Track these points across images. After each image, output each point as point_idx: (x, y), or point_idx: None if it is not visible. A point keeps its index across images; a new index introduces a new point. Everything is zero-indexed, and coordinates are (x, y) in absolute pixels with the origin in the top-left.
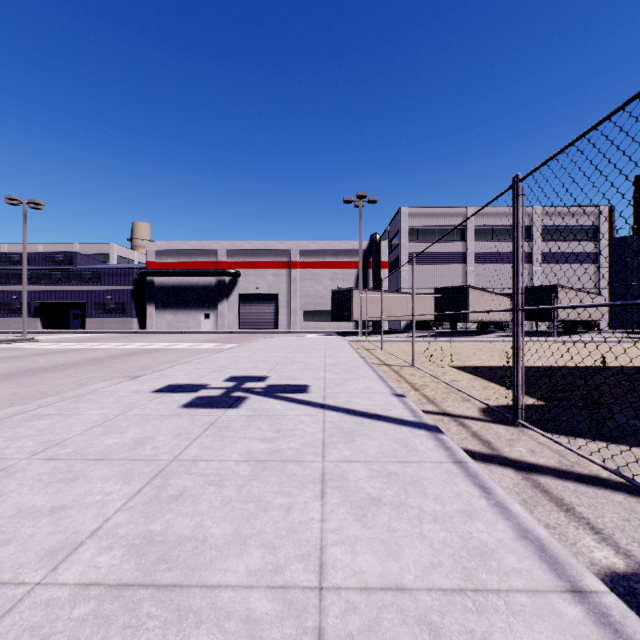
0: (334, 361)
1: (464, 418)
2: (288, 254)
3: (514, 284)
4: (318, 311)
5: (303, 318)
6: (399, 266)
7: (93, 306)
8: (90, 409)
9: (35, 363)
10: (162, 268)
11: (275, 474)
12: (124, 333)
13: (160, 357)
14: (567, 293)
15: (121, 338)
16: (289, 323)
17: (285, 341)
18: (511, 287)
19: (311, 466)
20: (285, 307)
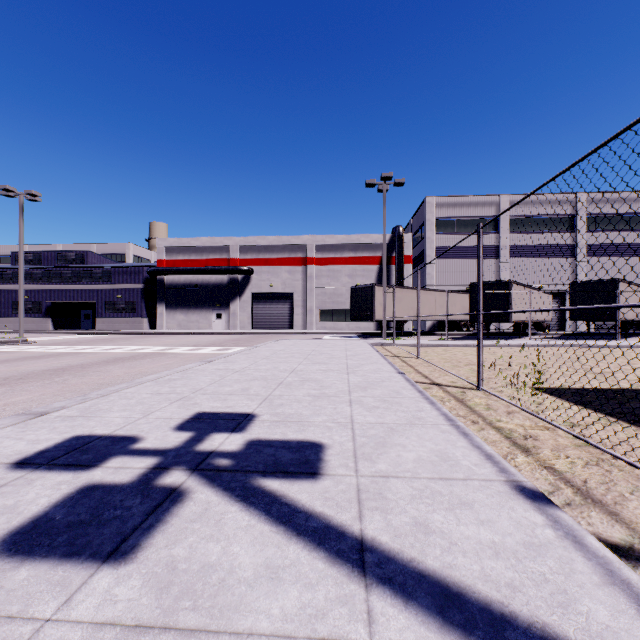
0: (361, 379)
1: None
2: (304, 249)
3: None
4: (336, 310)
5: (320, 318)
6: (424, 261)
7: (103, 306)
8: None
9: None
10: (173, 266)
11: None
12: (131, 334)
13: (140, 366)
14: (628, 288)
15: (122, 340)
16: (305, 323)
17: (298, 345)
18: (551, 283)
19: None
20: (300, 306)
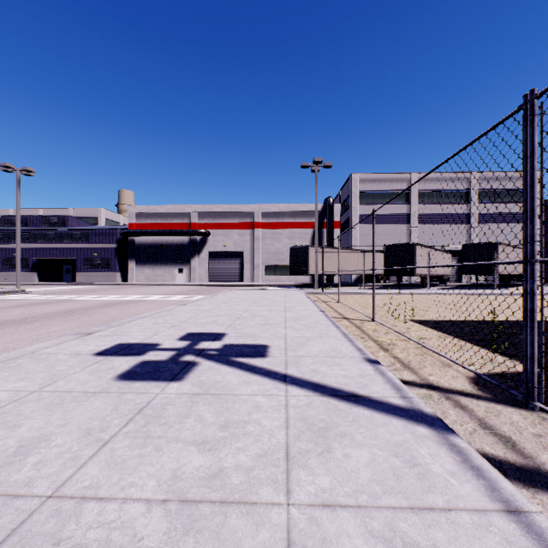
0: (294, 315)
1: (457, 394)
2: (251, 216)
3: (527, 229)
4: (278, 266)
5: (265, 272)
6: (350, 226)
7: (82, 262)
8: (6, 381)
9: (9, 315)
10: (141, 228)
11: (204, 547)
12: (108, 285)
13: (129, 309)
14: (506, 249)
15: (103, 290)
16: (252, 277)
17: (248, 293)
18: (451, 244)
19: (268, 520)
20: (249, 262)
